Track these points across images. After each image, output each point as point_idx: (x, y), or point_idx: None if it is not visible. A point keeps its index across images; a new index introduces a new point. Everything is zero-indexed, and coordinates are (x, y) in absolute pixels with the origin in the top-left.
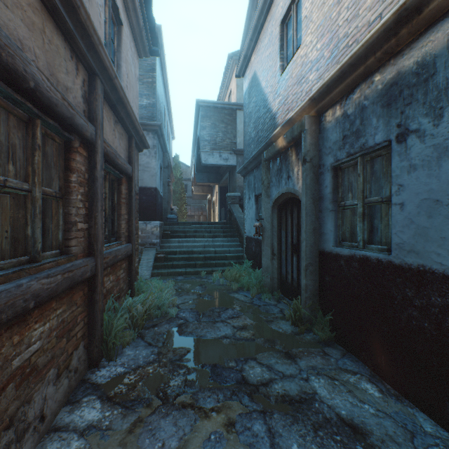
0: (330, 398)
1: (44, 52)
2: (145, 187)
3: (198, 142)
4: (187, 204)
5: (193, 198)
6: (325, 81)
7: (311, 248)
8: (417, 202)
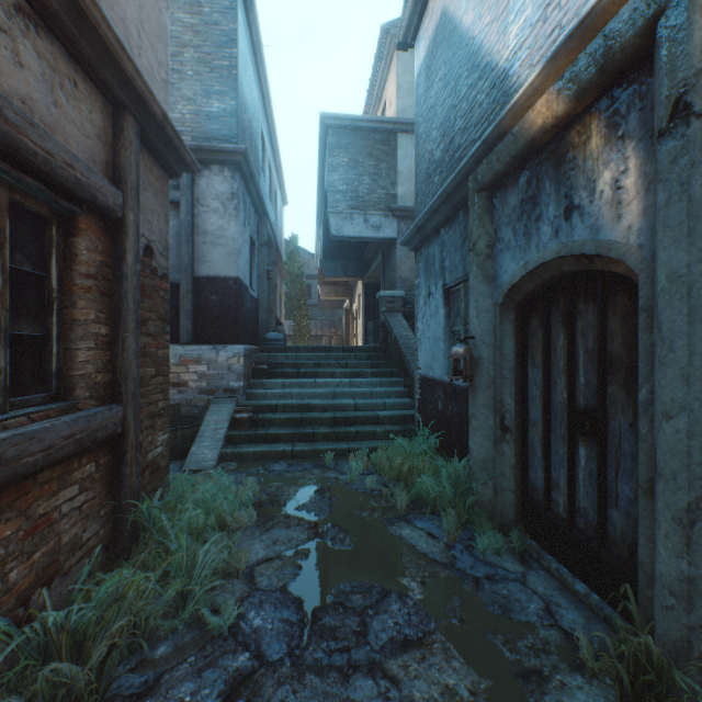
0: None
1: None
2: (216, 277)
3: (325, 203)
4: (311, 317)
5: (320, 308)
6: None
7: None
8: None
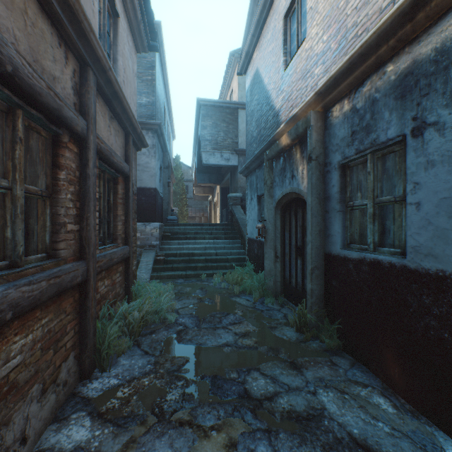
0: (340, 415)
1: (26, 35)
2: (144, 188)
3: (199, 142)
4: (188, 205)
5: (194, 200)
6: (332, 74)
7: (317, 251)
8: (436, 201)
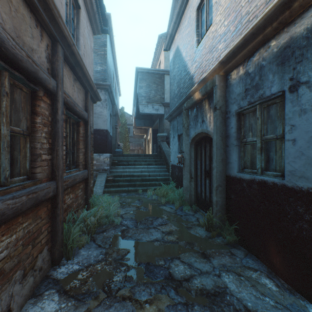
0: (238, 292)
1: (11, 17)
2: (99, 129)
3: (137, 98)
4: (130, 141)
5: (134, 138)
6: (231, 48)
7: (220, 174)
8: (307, 138)
